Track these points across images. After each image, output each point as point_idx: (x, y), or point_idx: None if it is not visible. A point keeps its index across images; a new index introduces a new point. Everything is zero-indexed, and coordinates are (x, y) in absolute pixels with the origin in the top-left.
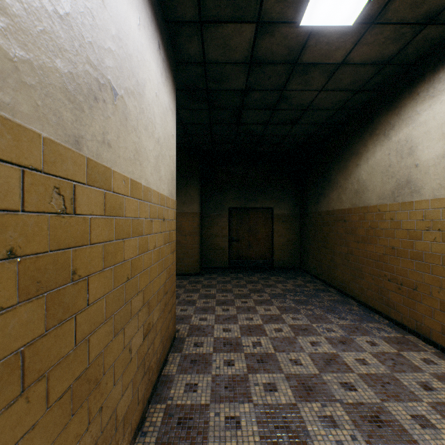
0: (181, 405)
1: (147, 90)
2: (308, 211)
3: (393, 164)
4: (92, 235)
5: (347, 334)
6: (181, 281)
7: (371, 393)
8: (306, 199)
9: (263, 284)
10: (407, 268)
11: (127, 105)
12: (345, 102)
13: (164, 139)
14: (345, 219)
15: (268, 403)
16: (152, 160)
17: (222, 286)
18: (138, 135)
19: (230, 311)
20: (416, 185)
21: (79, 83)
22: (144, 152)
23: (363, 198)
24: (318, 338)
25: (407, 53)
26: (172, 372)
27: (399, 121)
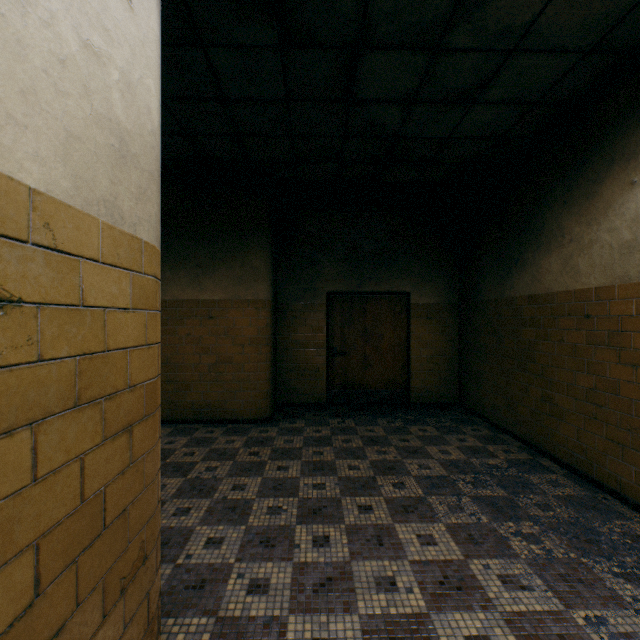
0: None
1: None
2: (479, 298)
3: None
4: None
5: None
6: (231, 438)
7: None
8: (474, 275)
9: (400, 448)
10: None
11: None
12: (617, 20)
13: None
14: (590, 312)
15: None
16: None
17: (313, 452)
18: None
19: (332, 545)
20: None
21: None
22: None
23: None
24: None
25: None
26: None
27: None
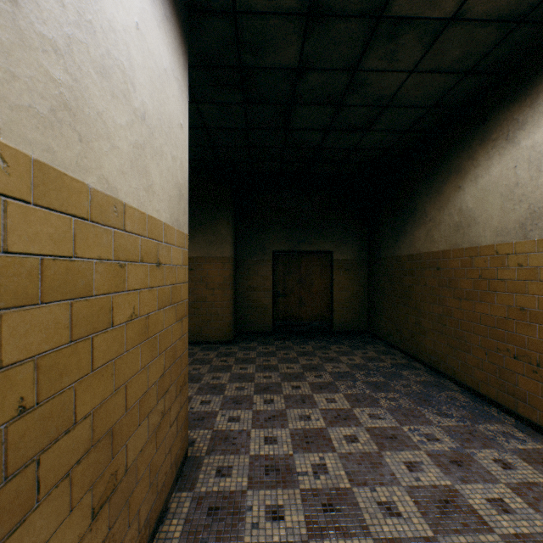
0: None
1: None
2: (380, 256)
3: (522, 182)
4: None
5: (459, 446)
6: (207, 353)
7: None
8: (377, 239)
9: (322, 357)
10: None
11: None
12: (444, 94)
13: (159, 121)
14: (439, 266)
15: None
16: (124, 147)
17: (263, 360)
18: (69, 69)
19: (275, 403)
20: None
21: None
22: (95, 119)
23: (469, 235)
24: (417, 455)
25: None
26: (173, 539)
27: (534, 115)
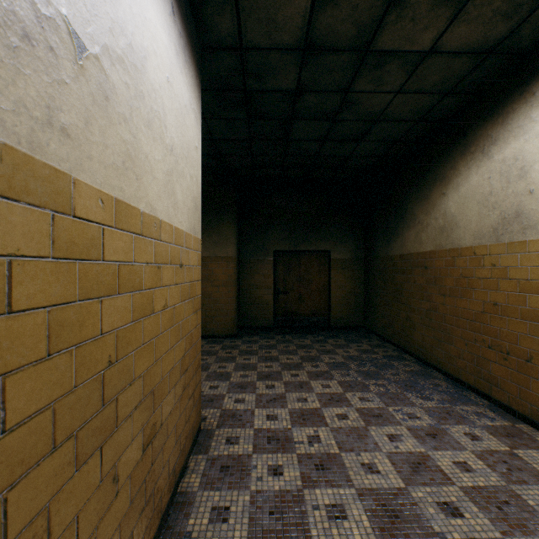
0: None
1: (151, 67)
2: (375, 255)
3: (495, 191)
4: (17, 294)
5: (436, 423)
6: (213, 345)
7: (485, 522)
8: (372, 239)
9: (319, 350)
10: (517, 332)
11: (109, 75)
12: (428, 110)
13: (182, 149)
14: (427, 265)
15: None
16: (160, 176)
17: (265, 352)
18: (131, 130)
19: (276, 388)
20: (531, 218)
21: None
22: (144, 161)
23: (451, 237)
24: (398, 430)
25: (521, 37)
26: (193, 487)
27: (505, 132)
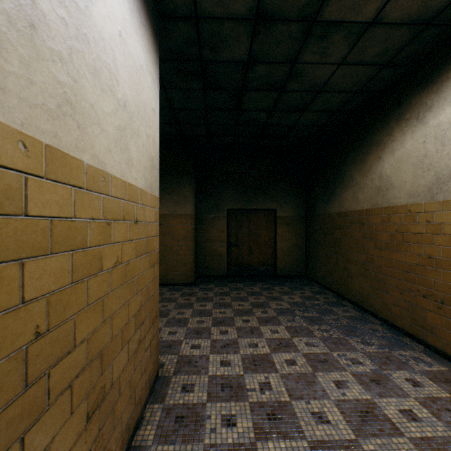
0: None
1: (98, 13)
2: (315, 213)
3: (430, 154)
4: None
5: (378, 368)
6: (173, 293)
7: None
8: (313, 199)
9: (267, 296)
10: None
11: (35, 0)
12: (366, 81)
13: (137, 107)
14: (363, 221)
15: None
16: (110, 130)
17: (219, 299)
18: (71, 73)
19: (229, 333)
20: None
21: None
22: (89, 110)
23: (387, 197)
24: (344, 375)
25: None
26: (148, 440)
27: (439, 99)
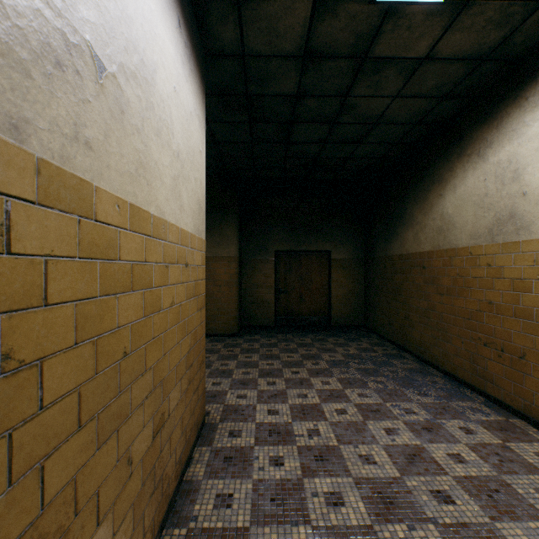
0: (208, 530)
1: (160, 79)
2: (375, 255)
3: (490, 193)
4: (51, 289)
5: (432, 417)
6: (215, 344)
7: (476, 508)
8: (372, 240)
9: (319, 348)
10: (511, 330)
11: (124, 91)
12: (426, 113)
13: (187, 154)
14: (425, 265)
15: (333, 525)
16: (168, 181)
17: (266, 350)
18: (143, 140)
19: (277, 384)
20: (524, 219)
21: (20, 25)
22: (154, 167)
23: (449, 238)
24: (395, 424)
25: (514, 44)
26: (198, 476)
27: (499, 136)
